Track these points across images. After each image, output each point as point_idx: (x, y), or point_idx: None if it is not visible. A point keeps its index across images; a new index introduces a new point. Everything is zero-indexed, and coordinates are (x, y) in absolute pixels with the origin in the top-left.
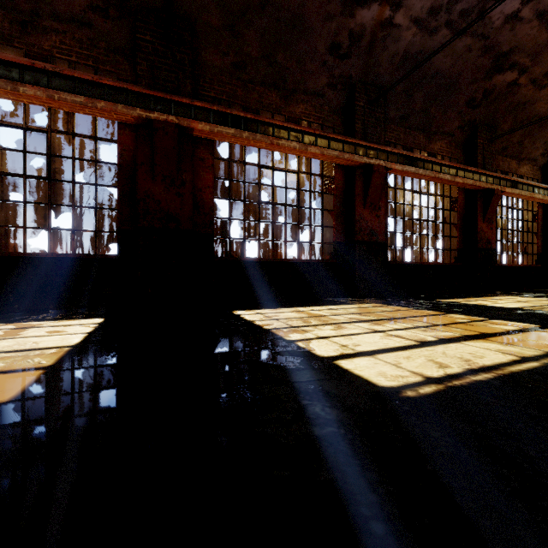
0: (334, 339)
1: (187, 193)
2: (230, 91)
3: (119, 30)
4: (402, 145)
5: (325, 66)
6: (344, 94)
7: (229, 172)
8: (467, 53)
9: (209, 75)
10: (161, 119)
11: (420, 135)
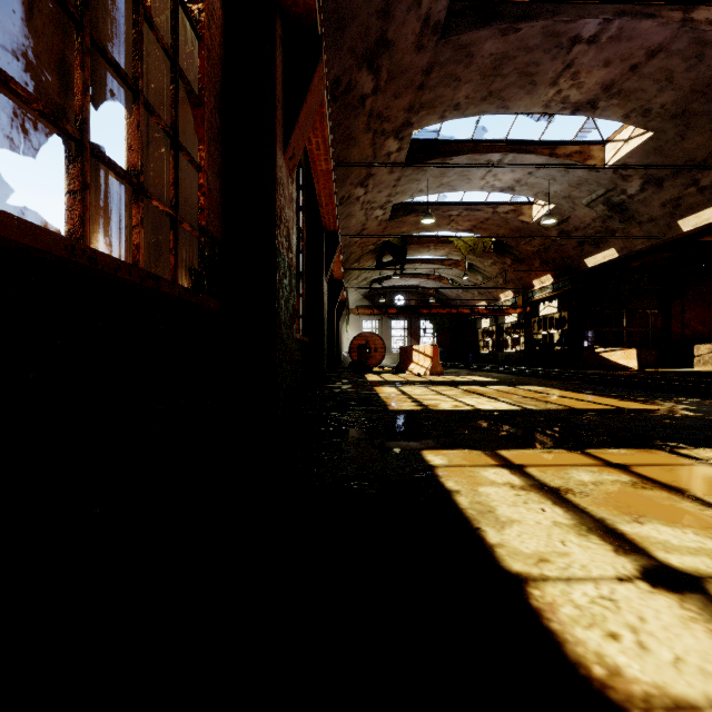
0: None
1: None
2: None
3: None
4: None
5: None
6: None
7: None
8: None
9: None
10: None
11: None
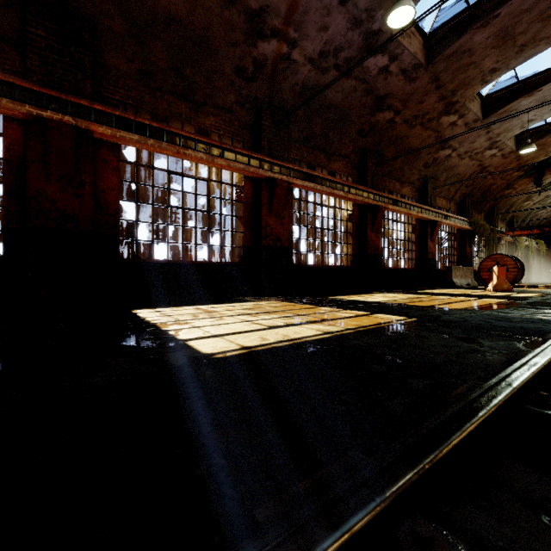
0: (204, 328)
1: (86, 195)
2: (137, 96)
3: (5, 18)
4: (305, 162)
5: (233, 85)
6: (252, 113)
7: (136, 175)
8: (353, 92)
9: (113, 78)
10: (55, 118)
11: (322, 155)
